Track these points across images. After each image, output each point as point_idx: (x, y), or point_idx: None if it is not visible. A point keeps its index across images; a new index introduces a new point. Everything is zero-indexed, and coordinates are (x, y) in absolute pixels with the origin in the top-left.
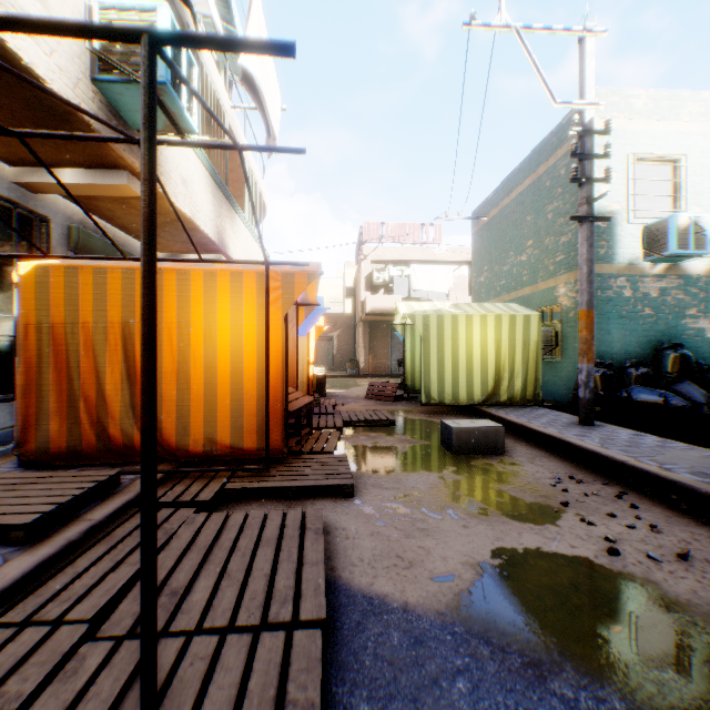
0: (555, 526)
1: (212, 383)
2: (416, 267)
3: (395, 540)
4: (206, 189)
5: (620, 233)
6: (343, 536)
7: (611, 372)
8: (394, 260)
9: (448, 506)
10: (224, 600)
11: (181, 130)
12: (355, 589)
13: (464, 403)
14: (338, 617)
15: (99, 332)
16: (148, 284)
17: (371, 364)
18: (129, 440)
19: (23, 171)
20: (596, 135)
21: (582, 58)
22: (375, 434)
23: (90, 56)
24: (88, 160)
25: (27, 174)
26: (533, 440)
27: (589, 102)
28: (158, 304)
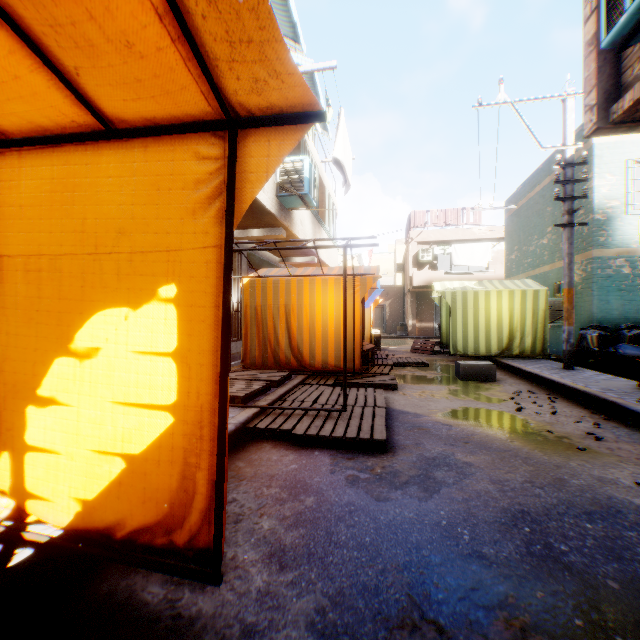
0: (498, 404)
1: (325, 334)
2: (457, 246)
3: (415, 402)
4: (309, 221)
5: (618, 223)
6: (392, 399)
7: (610, 333)
8: (437, 240)
9: (446, 396)
10: (351, 402)
11: (309, 206)
12: (396, 409)
13: (483, 355)
14: (390, 413)
15: (275, 309)
16: (345, 304)
17: (417, 327)
18: (288, 361)
19: (236, 232)
20: (595, 149)
21: (564, 113)
22: (414, 370)
23: (275, 185)
24: (266, 226)
25: (237, 233)
26: (522, 377)
27: (569, 143)
28: (300, 295)
